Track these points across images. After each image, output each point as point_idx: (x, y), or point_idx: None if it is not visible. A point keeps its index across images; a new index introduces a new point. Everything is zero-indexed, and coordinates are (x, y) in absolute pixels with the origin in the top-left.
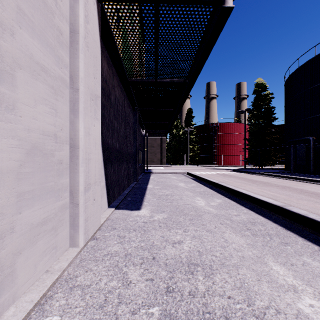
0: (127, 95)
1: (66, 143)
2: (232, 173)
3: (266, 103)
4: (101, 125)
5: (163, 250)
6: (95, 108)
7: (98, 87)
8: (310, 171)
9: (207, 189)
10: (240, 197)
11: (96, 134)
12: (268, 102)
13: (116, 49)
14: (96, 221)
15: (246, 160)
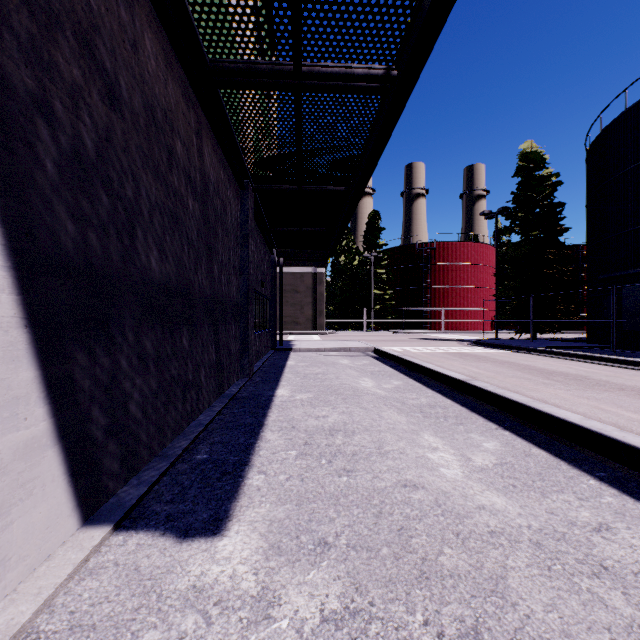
0: (211, 125)
1: None
2: (476, 350)
3: (545, 195)
4: None
5: None
6: None
7: None
8: None
9: (436, 397)
10: (560, 436)
11: None
12: (549, 194)
13: None
14: None
15: (501, 320)
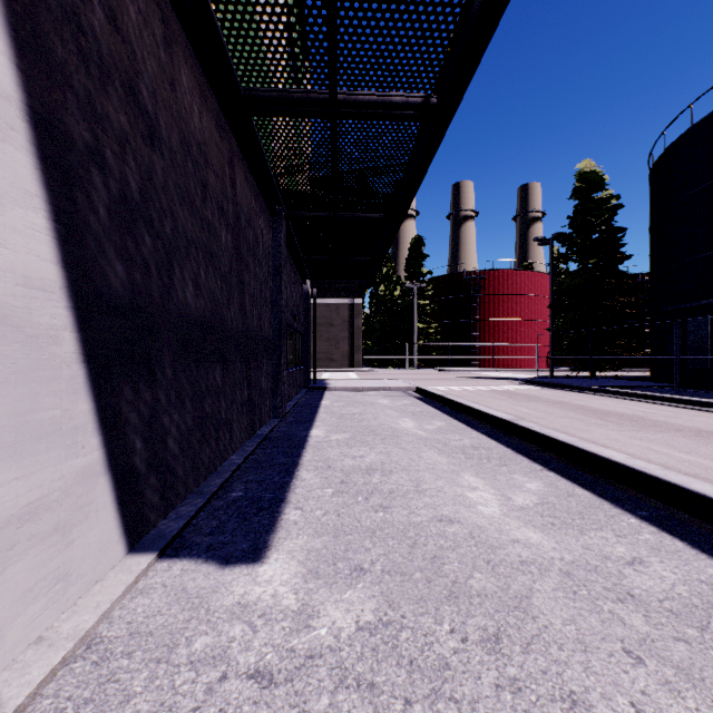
0: (243, 153)
1: None
2: (527, 390)
3: (605, 219)
4: (61, 188)
5: None
6: None
7: None
8: None
9: (480, 438)
10: (604, 476)
11: None
12: (609, 218)
13: None
14: None
15: (556, 356)
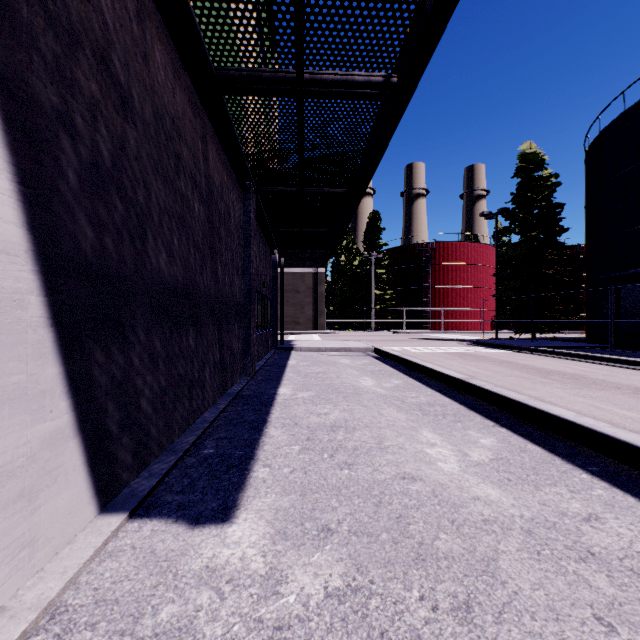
0: (216, 130)
1: None
2: (475, 350)
3: (545, 195)
4: (26, 150)
5: None
6: None
7: None
8: None
9: (435, 395)
10: (554, 432)
11: None
12: (549, 194)
13: None
14: None
15: (501, 320)
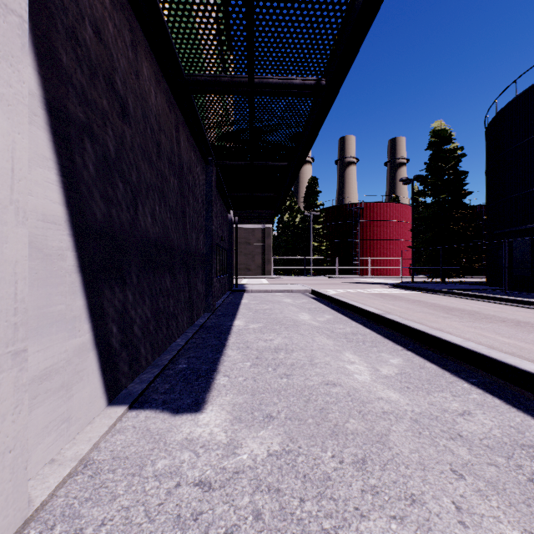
0: (185, 120)
1: None
2: (394, 292)
3: (452, 165)
4: (65, 153)
5: None
6: None
7: None
8: None
9: (358, 327)
10: (446, 354)
11: None
12: (455, 164)
13: None
14: None
15: (416, 267)
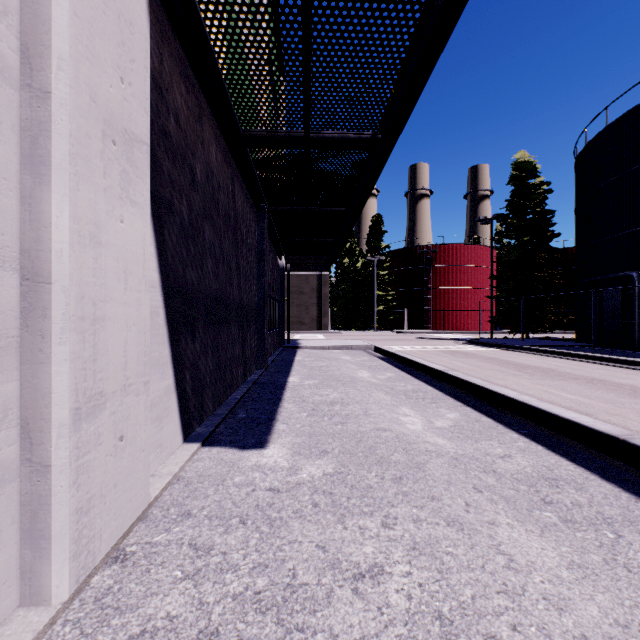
0: (240, 171)
1: (2, 265)
2: (468, 348)
3: (537, 202)
4: (159, 229)
5: (326, 610)
6: (124, 170)
7: (139, 114)
8: (634, 343)
9: (420, 385)
10: (502, 408)
11: (129, 247)
12: (541, 201)
13: (205, 42)
14: (131, 499)
15: (495, 320)
